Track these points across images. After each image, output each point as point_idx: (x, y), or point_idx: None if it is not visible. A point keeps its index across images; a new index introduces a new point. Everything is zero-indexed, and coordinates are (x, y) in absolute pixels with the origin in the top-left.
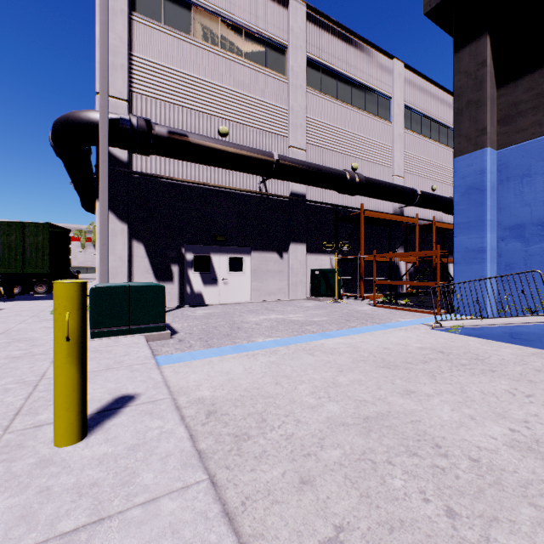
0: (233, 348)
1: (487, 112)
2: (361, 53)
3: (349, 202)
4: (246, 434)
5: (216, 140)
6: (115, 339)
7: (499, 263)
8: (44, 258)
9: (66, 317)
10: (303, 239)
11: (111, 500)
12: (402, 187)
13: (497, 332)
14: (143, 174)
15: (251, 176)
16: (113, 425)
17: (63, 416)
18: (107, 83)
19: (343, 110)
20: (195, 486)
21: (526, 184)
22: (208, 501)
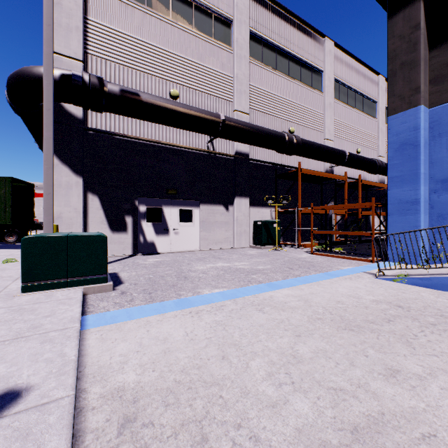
0: (176, 302)
1: (421, 72)
2: (297, 30)
3: (287, 162)
4: None
5: (166, 100)
6: (49, 293)
7: (431, 214)
8: (6, 210)
9: None
10: (246, 193)
11: None
12: (333, 148)
13: None
14: (97, 131)
15: (199, 136)
16: None
17: None
18: (52, 31)
19: (282, 80)
20: None
21: None
22: None
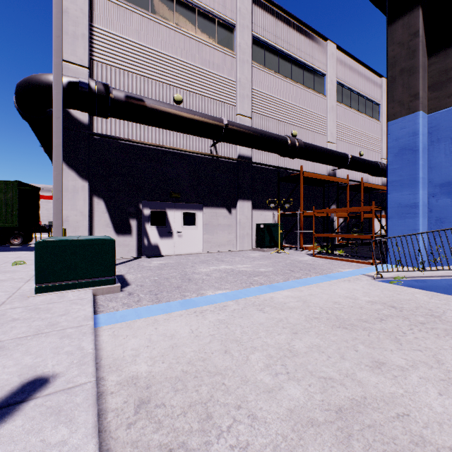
0: (181, 303)
1: (419, 79)
2: (300, 34)
3: (290, 165)
4: (183, 447)
5: (170, 105)
6: (61, 294)
7: (430, 218)
8: (13, 213)
9: None
10: (249, 196)
11: None
12: (335, 152)
13: (442, 285)
14: (103, 136)
15: (203, 140)
16: None
17: None
18: (61, 42)
19: (284, 84)
20: None
21: None
22: None
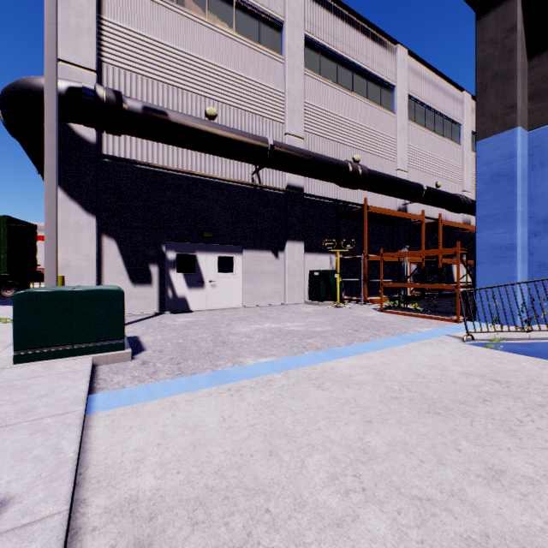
0: (211, 376)
1: (518, 86)
2: (363, 35)
3: (351, 197)
4: None
5: (201, 120)
6: (48, 364)
7: (531, 263)
8: (1, 257)
9: None
10: (300, 237)
11: None
12: (407, 181)
13: None
14: (115, 159)
15: (242, 165)
16: None
17: None
18: (55, 31)
19: (344, 97)
20: None
21: None
22: None
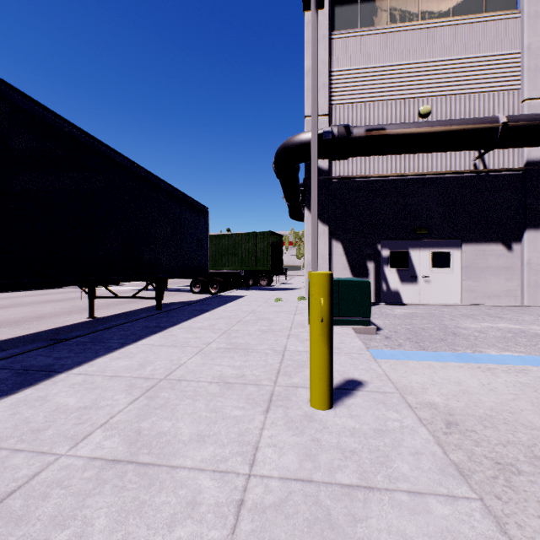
0: (454, 355)
1: None
2: None
3: None
4: (512, 466)
5: (417, 124)
6: None
7: None
8: (267, 259)
9: (321, 302)
10: None
11: (374, 473)
12: None
13: None
14: (340, 178)
15: (461, 153)
16: (351, 404)
17: (317, 383)
18: (316, 104)
19: None
20: (464, 501)
21: None
22: (490, 526)
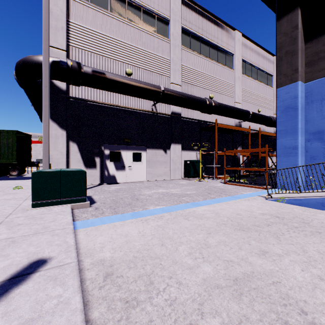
0: (132, 214)
1: (299, 58)
2: (215, 26)
3: (208, 118)
4: (135, 299)
5: (123, 77)
6: (49, 208)
7: (306, 156)
8: (13, 153)
9: None
10: (179, 141)
11: None
12: (241, 109)
13: (312, 202)
14: (76, 98)
15: (146, 101)
16: (18, 294)
17: None
18: (48, 34)
19: (204, 61)
20: None
21: (324, 105)
22: None
